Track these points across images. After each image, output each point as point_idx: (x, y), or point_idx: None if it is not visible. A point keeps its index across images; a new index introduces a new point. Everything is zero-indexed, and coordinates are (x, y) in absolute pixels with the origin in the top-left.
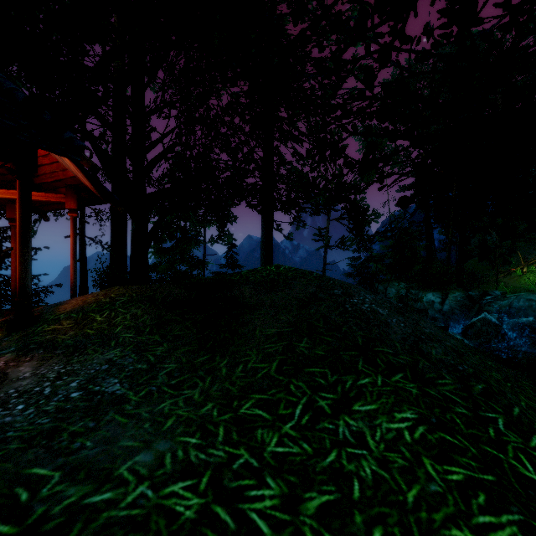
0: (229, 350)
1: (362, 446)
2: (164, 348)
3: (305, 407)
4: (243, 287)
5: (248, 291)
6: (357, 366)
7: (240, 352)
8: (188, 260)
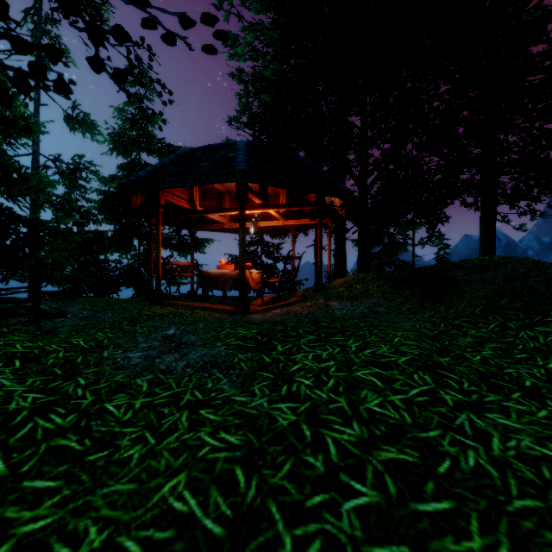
0: (445, 302)
1: (533, 340)
2: (402, 300)
3: (497, 325)
4: (455, 270)
5: (460, 272)
6: (548, 313)
7: (453, 303)
8: (394, 263)
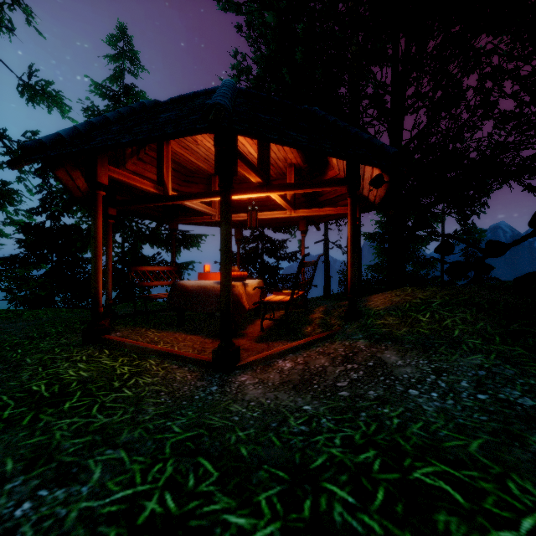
0: None
1: None
2: None
3: None
4: None
5: None
6: None
7: None
8: (413, 260)
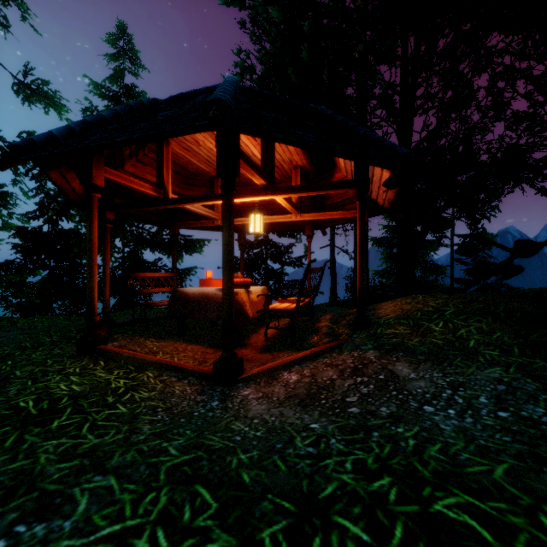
0: None
1: None
2: None
3: None
4: None
5: None
6: None
7: None
8: (421, 266)
